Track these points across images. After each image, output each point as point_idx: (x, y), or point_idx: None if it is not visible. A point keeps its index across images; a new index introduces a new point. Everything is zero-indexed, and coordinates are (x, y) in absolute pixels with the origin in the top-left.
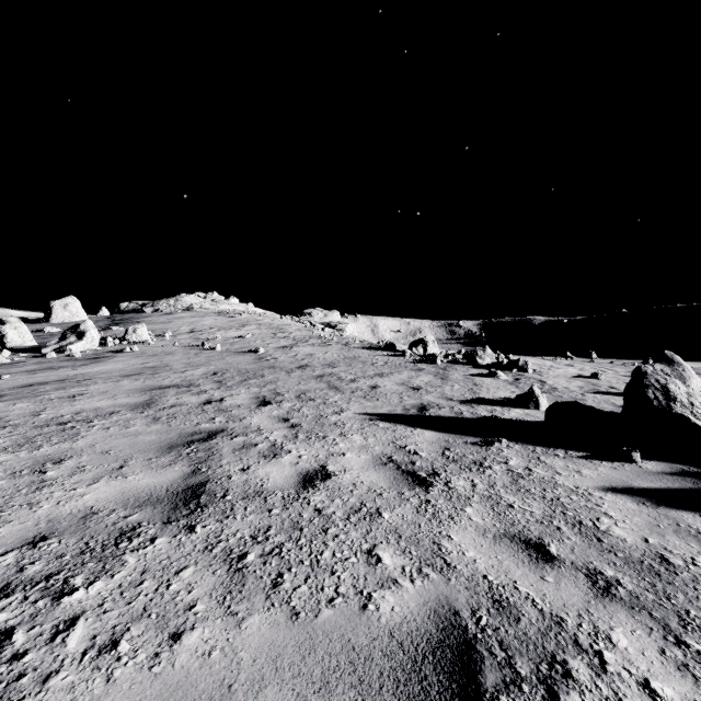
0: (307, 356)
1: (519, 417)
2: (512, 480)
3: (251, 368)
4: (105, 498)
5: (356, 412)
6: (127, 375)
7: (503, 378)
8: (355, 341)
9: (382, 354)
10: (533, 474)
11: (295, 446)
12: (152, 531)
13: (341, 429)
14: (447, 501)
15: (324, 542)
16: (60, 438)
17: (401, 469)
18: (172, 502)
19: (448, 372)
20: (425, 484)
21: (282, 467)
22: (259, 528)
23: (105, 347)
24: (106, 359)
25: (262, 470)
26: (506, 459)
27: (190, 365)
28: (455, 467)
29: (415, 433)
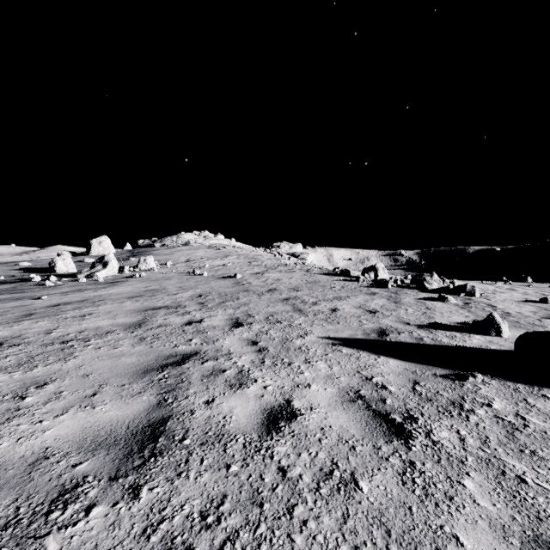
0: (275, 281)
1: (483, 345)
2: (506, 433)
3: (229, 291)
4: (64, 436)
5: (319, 336)
6: (132, 296)
7: (453, 302)
8: (315, 268)
9: (339, 279)
10: (530, 425)
11: (261, 374)
12: (93, 493)
13: (305, 355)
14: (436, 464)
15: (289, 535)
16: (56, 358)
17: (371, 409)
18: (128, 445)
19: (400, 296)
20: (403, 434)
21: (246, 400)
22: (211, 498)
23: (122, 274)
24: (121, 283)
25: (226, 404)
26: (488, 400)
27: (181, 288)
28: (431, 408)
29: (379, 361)
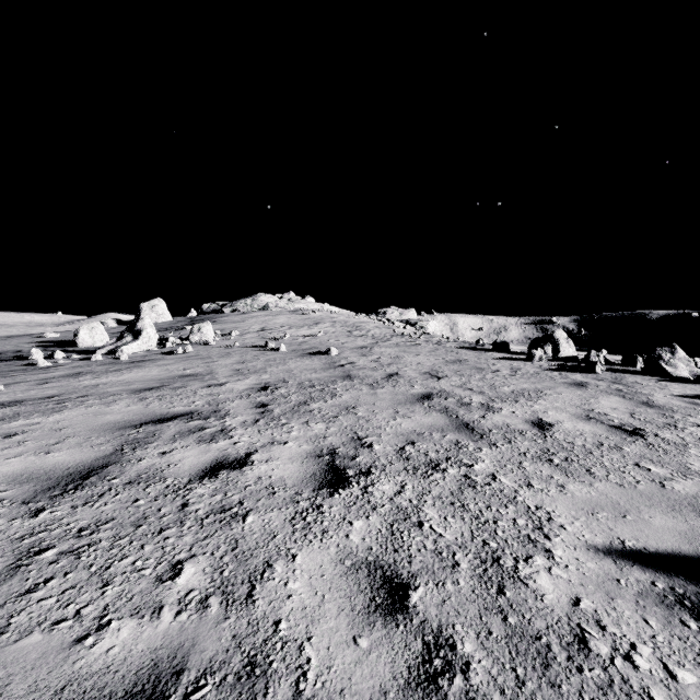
0: (393, 360)
1: None
2: None
3: (318, 379)
4: None
5: (589, 540)
6: (143, 388)
7: None
8: (448, 339)
9: (495, 356)
10: None
11: None
12: None
13: None
14: None
15: None
16: None
17: None
18: None
19: (637, 390)
20: None
21: None
22: None
23: (163, 348)
24: (149, 363)
25: None
26: None
27: (238, 372)
28: None
29: None
